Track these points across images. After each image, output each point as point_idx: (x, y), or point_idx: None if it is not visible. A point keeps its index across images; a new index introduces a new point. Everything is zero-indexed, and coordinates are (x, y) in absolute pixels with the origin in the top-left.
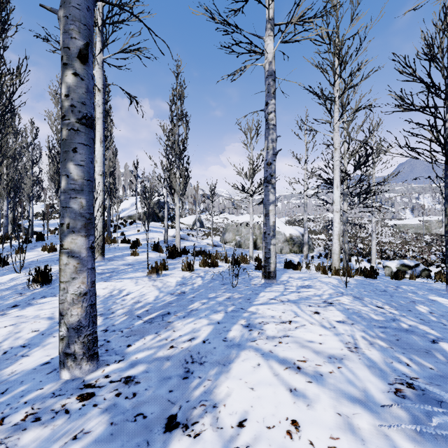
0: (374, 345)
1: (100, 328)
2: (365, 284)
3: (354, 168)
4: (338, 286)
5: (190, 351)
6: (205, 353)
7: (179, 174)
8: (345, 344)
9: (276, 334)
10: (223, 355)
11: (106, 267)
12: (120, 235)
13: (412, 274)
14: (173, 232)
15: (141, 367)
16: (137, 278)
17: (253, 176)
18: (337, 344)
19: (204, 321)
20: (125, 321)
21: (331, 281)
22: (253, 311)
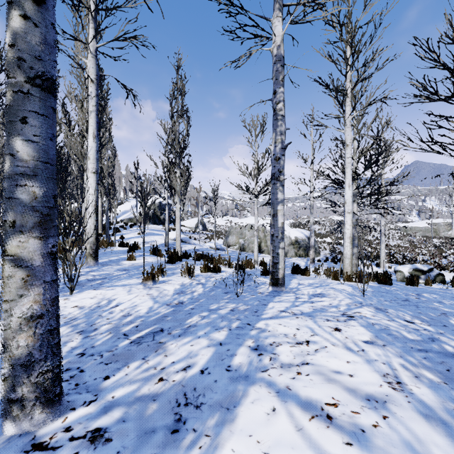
0: (421, 379)
1: (76, 351)
2: (383, 292)
3: (365, 167)
4: (354, 295)
5: (183, 387)
6: (203, 389)
7: (180, 174)
8: (383, 376)
9: (292, 361)
10: (226, 393)
11: (99, 273)
12: (120, 238)
13: (428, 279)
14: (174, 235)
15: (117, 412)
16: (131, 286)
17: (258, 175)
18: (372, 377)
19: (203, 342)
20: (108, 341)
21: (345, 288)
22: (261, 327)
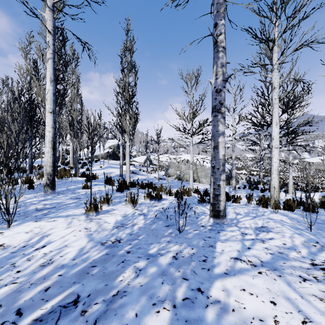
0: None
1: None
2: (321, 223)
3: (282, 111)
4: (298, 228)
5: None
6: None
7: (129, 117)
8: None
9: None
10: None
11: (51, 202)
12: (86, 170)
13: None
14: None
15: None
16: (73, 217)
17: (193, 118)
18: None
19: None
20: None
21: (281, 218)
22: (219, 298)
